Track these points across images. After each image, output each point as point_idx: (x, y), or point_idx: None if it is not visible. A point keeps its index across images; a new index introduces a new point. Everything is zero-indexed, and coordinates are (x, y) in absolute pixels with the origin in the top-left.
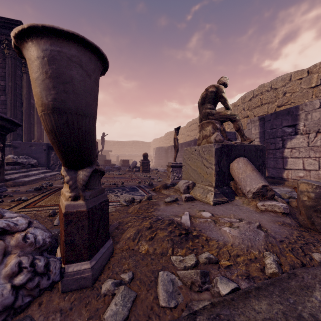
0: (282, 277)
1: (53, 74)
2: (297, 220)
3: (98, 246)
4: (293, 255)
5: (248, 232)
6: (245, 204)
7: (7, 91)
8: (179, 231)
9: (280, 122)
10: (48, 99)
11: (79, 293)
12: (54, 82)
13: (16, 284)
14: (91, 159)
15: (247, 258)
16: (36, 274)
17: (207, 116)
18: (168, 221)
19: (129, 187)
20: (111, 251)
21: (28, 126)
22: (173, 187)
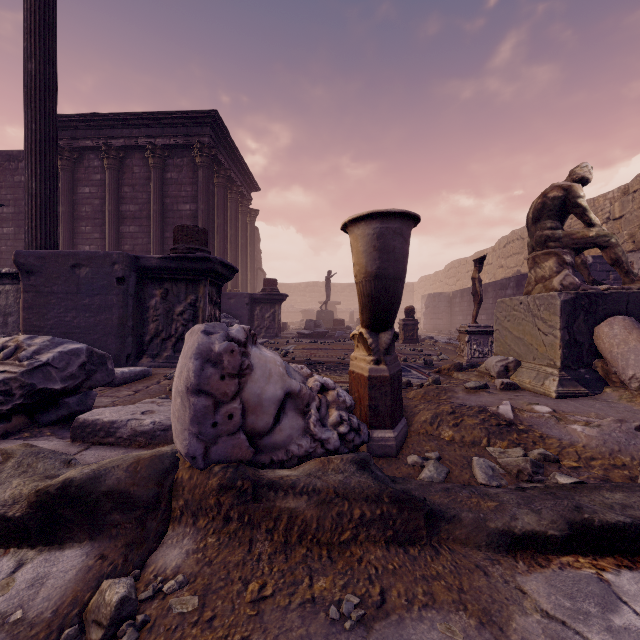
0: None
1: (380, 247)
2: None
3: (397, 418)
4: None
5: (615, 433)
6: (623, 400)
7: (199, 217)
8: (496, 421)
9: None
10: (372, 268)
11: (385, 460)
12: (380, 253)
13: (341, 432)
14: (393, 321)
15: (609, 463)
16: (352, 429)
17: (545, 242)
18: (477, 408)
19: None
20: (406, 431)
21: None
22: (475, 370)
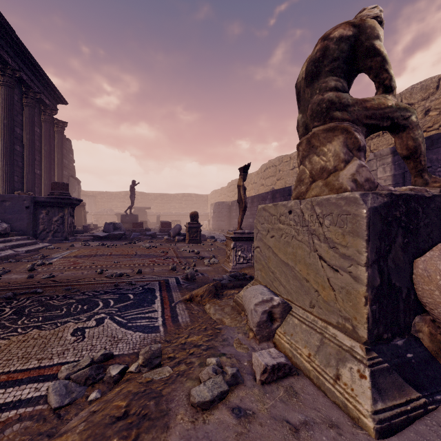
0: None
1: None
2: None
3: None
4: None
5: None
6: None
7: None
8: None
9: (440, 154)
10: None
11: None
12: None
13: None
14: None
15: None
16: None
17: (327, 110)
18: None
19: (140, 289)
20: None
21: (9, 169)
22: (234, 292)
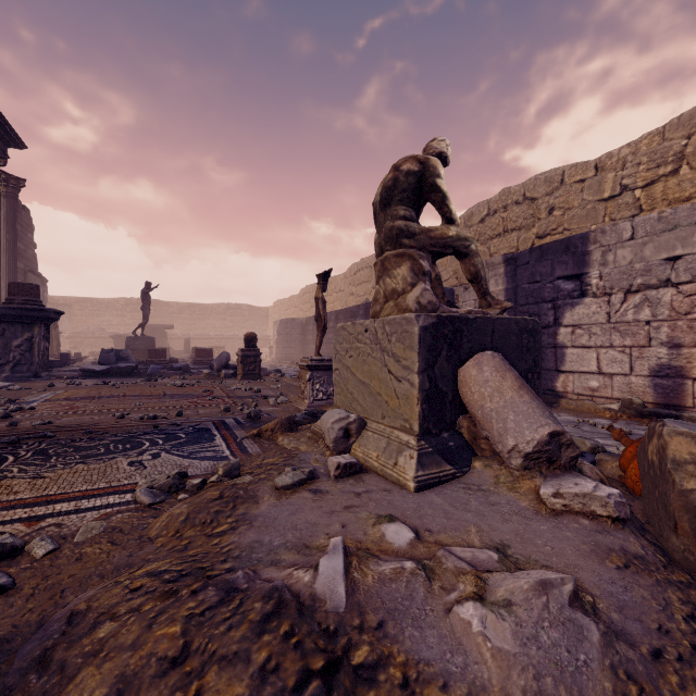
0: None
1: None
2: (649, 537)
3: None
4: None
5: (546, 634)
6: (502, 486)
7: None
8: (299, 658)
9: (550, 267)
10: None
11: None
12: None
13: None
14: None
15: None
16: None
17: (397, 237)
18: (262, 606)
19: (191, 429)
20: None
21: None
22: (311, 426)
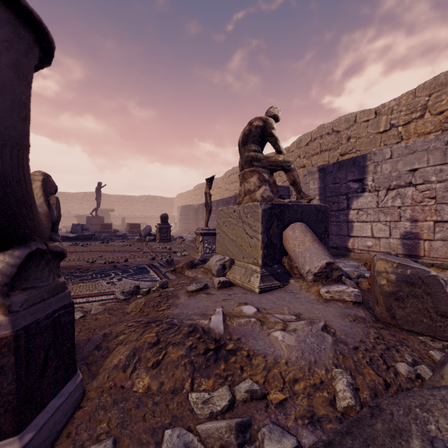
0: (362, 416)
1: None
2: (371, 312)
3: (45, 397)
4: (372, 369)
5: (309, 339)
6: (303, 290)
7: None
8: (205, 345)
9: (344, 174)
10: None
11: None
12: None
13: None
14: (21, 232)
15: (309, 382)
16: None
17: (251, 161)
18: (187, 329)
19: (135, 267)
20: (77, 398)
21: None
22: (203, 266)
